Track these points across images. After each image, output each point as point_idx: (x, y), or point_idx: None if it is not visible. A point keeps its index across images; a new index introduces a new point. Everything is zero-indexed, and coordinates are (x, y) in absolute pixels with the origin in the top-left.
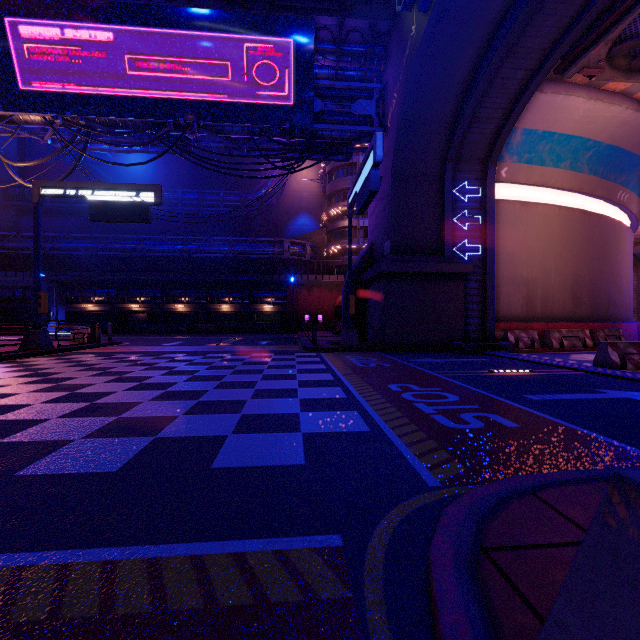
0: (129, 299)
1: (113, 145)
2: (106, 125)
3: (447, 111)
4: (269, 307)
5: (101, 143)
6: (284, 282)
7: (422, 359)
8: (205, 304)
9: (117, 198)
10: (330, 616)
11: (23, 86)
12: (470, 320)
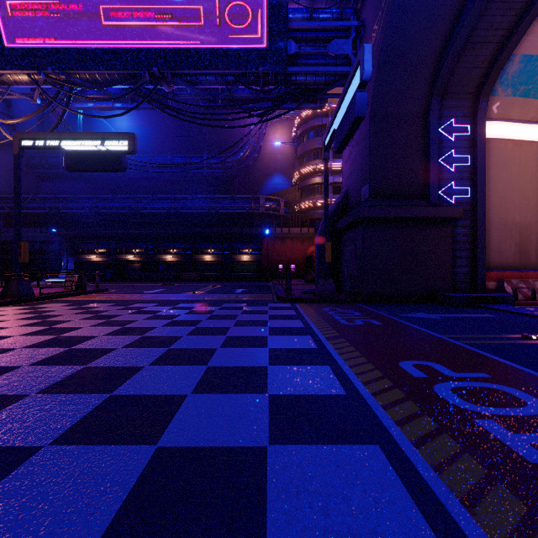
0: (126, 251)
1: (92, 99)
2: (87, 81)
3: (436, 38)
4: (246, 257)
5: (81, 97)
6: (260, 234)
7: (413, 314)
8: (190, 255)
9: (92, 147)
10: None
11: (7, 44)
12: (457, 269)
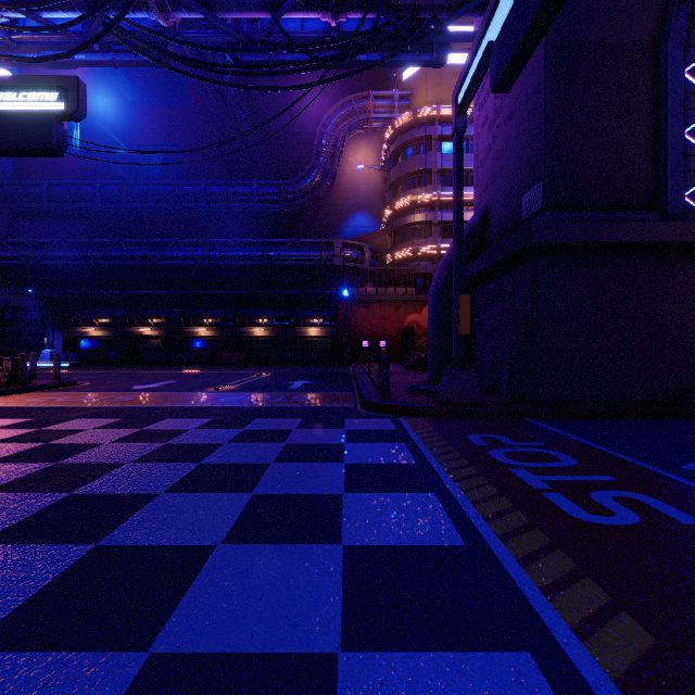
0: (139, 321)
1: (15, 28)
2: None
3: None
4: (315, 330)
5: None
6: (334, 297)
7: None
8: (233, 327)
9: None
10: None
11: None
12: None
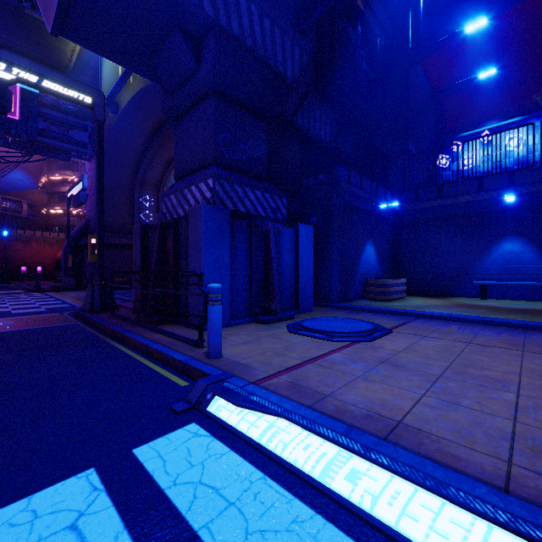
0: None
1: None
2: None
3: (134, 158)
4: None
5: None
6: None
7: (115, 291)
8: None
9: None
10: (57, 315)
11: None
12: None
